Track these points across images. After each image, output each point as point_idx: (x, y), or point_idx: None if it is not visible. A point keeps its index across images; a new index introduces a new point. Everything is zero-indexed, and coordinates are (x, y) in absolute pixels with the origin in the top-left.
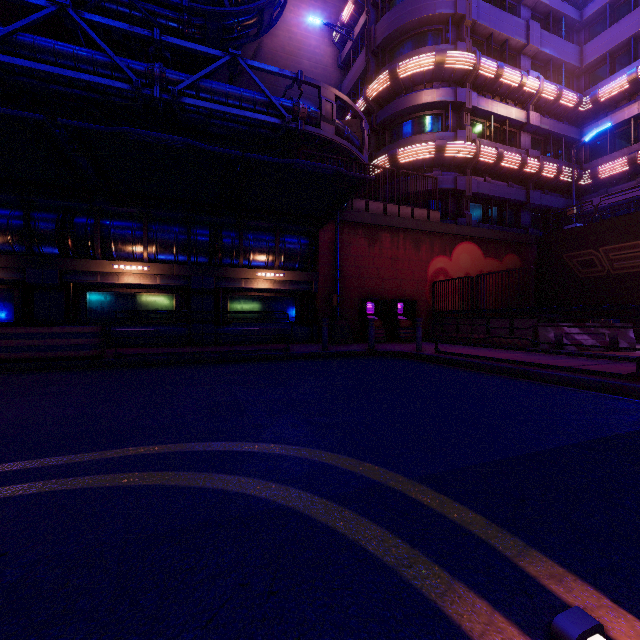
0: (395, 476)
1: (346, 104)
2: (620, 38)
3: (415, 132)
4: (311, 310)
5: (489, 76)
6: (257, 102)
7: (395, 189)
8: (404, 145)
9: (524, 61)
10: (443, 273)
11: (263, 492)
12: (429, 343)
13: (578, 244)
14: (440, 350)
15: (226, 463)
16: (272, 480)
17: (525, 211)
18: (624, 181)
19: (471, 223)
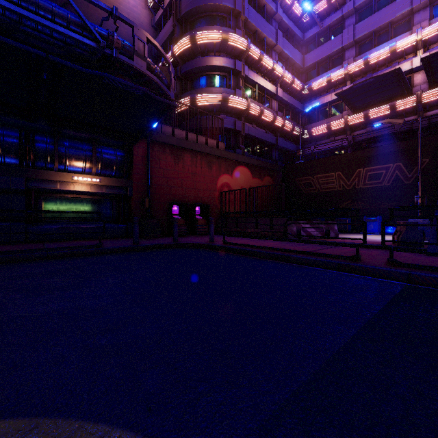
0: None
1: (156, 48)
2: (322, 55)
3: (208, 85)
4: (126, 211)
5: (255, 58)
6: (71, 21)
7: (194, 122)
8: (201, 92)
9: (274, 55)
10: (227, 186)
11: None
12: (218, 235)
13: (303, 173)
14: (227, 241)
15: None
16: None
17: (275, 150)
18: (324, 138)
19: (244, 153)
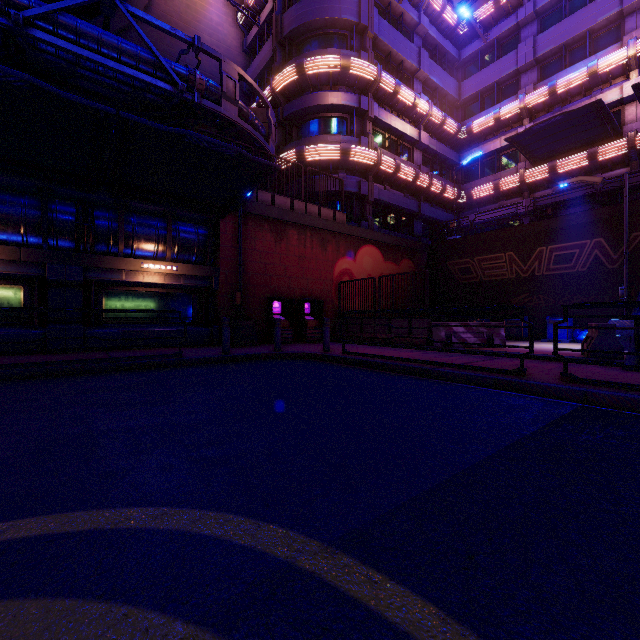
0: (307, 543)
1: (251, 86)
2: (488, 81)
3: (322, 132)
4: (211, 309)
5: (388, 90)
6: (142, 59)
7: (302, 186)
8: (311, 143)
9: (417, 84)
10: (348, 274)
11: (74, 634)
12: (336, 343)
13: (459, 253)
14: (347, 351)
15: (21, 568)
16: (102, 596)
17: (417, 221)
18: (490, 203)
19: (373, 227)
